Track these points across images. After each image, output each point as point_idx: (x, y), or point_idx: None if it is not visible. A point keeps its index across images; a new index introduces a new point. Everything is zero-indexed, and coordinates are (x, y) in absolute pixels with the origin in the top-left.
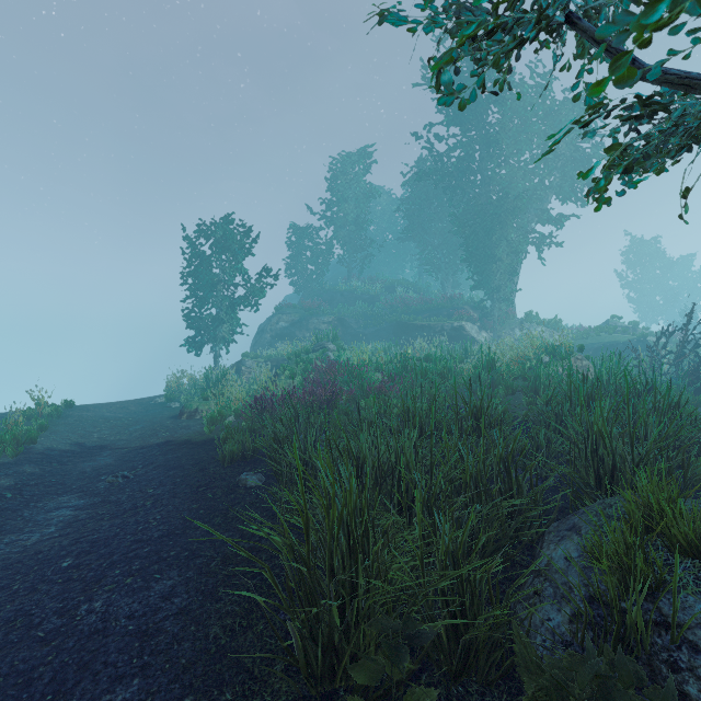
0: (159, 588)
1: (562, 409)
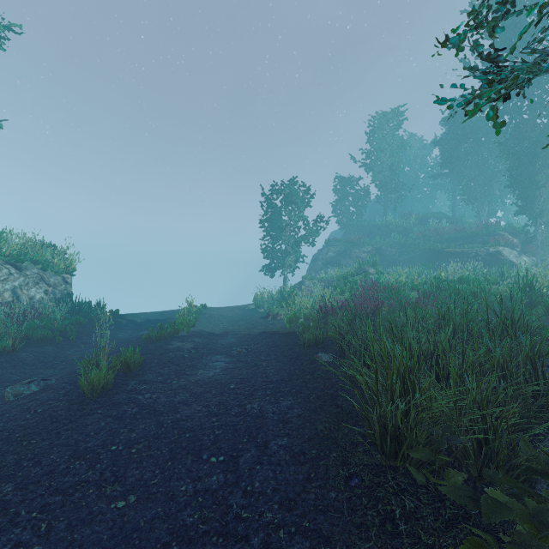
0: (284, 404)
1: None
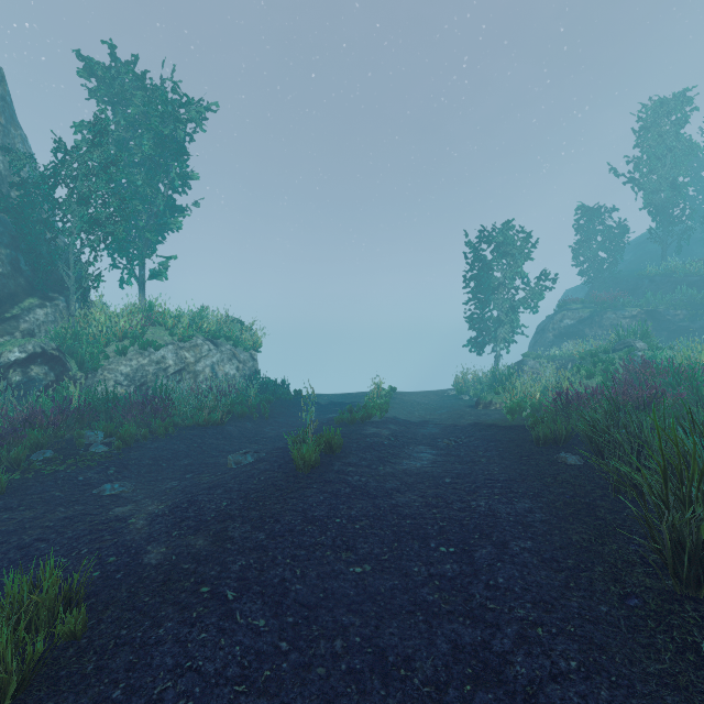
0: (520, 506)
1: None
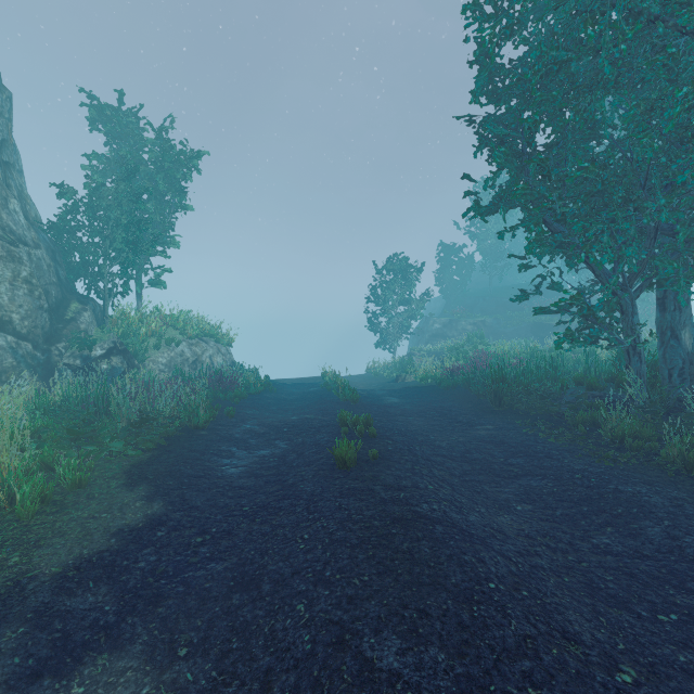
0: (449, 403)
1: (602, 370)
